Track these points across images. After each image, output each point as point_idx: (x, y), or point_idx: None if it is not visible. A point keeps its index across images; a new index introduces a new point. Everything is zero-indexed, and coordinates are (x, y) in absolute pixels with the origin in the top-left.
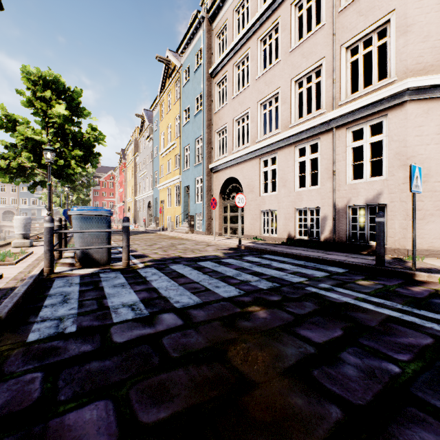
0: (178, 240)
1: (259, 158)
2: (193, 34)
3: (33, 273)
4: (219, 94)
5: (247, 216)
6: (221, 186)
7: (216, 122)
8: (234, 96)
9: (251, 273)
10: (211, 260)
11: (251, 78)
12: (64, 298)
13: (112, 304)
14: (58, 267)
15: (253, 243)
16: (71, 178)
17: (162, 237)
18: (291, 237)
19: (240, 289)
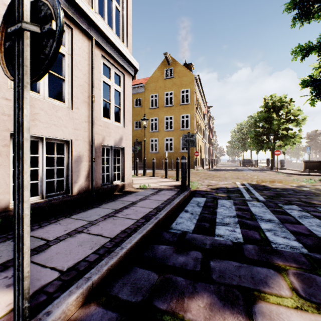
0: None
1: None
2: None
3: None
4: None
5: None
6: None
7: None
8: None
9: (287, 214)
10: None
11: None
12: None
13: None
14: None
15: None
16: None
17: None
18: None
19: (317, 209)
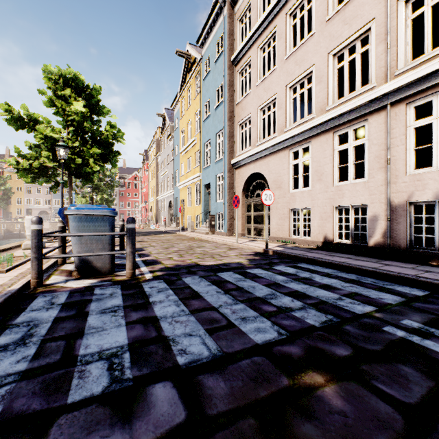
0: (197, 242)
1: (288, 149)
2: (214, 21)
3: (12, 287)
4: (242, 83)
5: (274, 215)
6: (244, 183)
7: (239, 113)
8: (258, 82)
9: (289, 294)
10: (234, 271)
11: (278, 59)
12: (26, 334)
13: (85, 351)
14: (54, 277)
15: (282, 246)
16: (93, 178)
17: (181, 238)
18: (329, 240)
19: (279, 326)
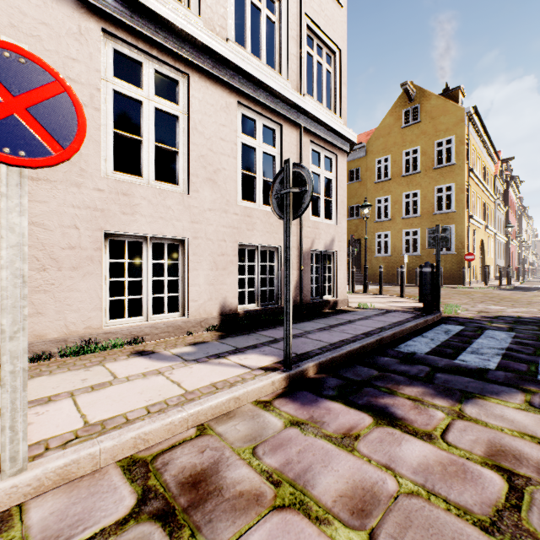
0: None
1: (101, 25)
2: None
3: None
4: None
5: None
6: None
7: None
8: None
9: None
10: None
11: None
12: None
13: None
14: None
15: (204, 355)
16: None
17: None
18: (232, 311)
19: None
